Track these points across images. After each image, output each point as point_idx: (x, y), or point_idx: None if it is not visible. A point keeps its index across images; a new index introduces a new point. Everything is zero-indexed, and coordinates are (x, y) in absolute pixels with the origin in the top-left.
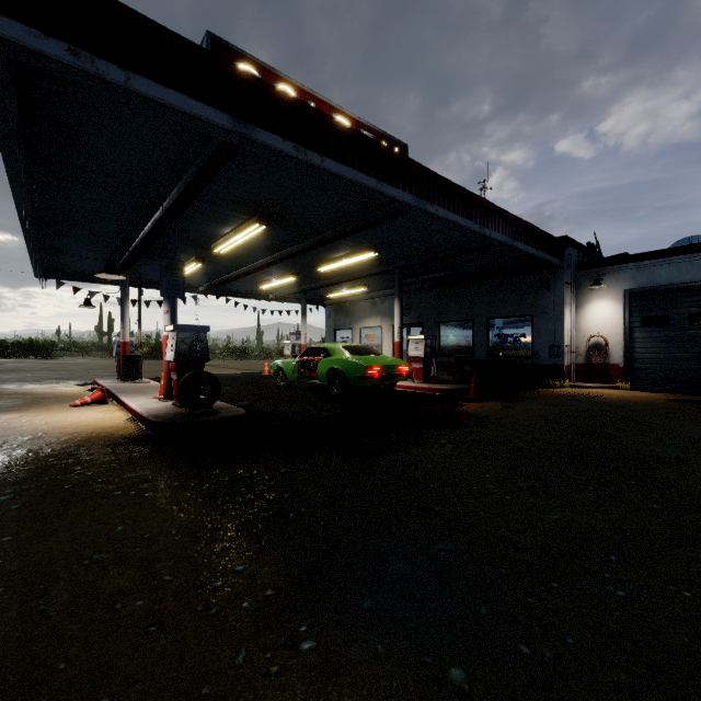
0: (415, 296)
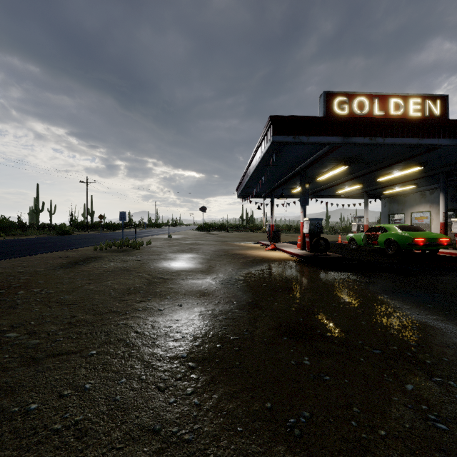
0: None
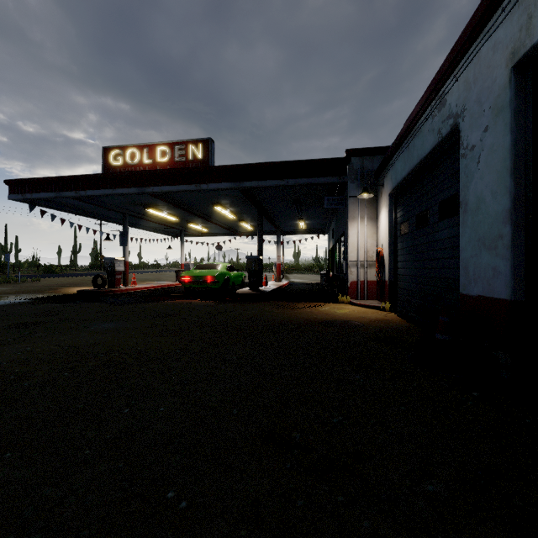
0: (334, 221)
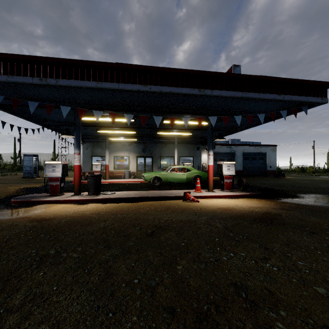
0: (149, 145)
